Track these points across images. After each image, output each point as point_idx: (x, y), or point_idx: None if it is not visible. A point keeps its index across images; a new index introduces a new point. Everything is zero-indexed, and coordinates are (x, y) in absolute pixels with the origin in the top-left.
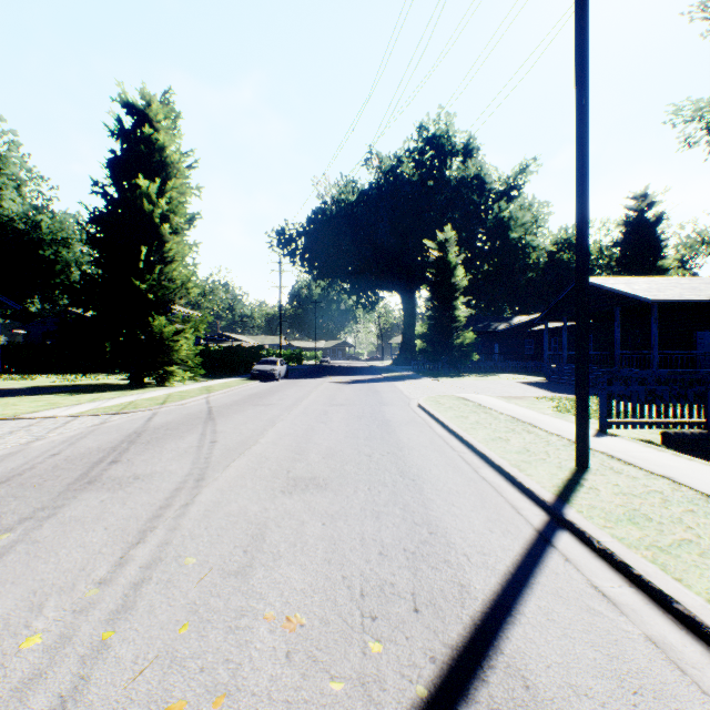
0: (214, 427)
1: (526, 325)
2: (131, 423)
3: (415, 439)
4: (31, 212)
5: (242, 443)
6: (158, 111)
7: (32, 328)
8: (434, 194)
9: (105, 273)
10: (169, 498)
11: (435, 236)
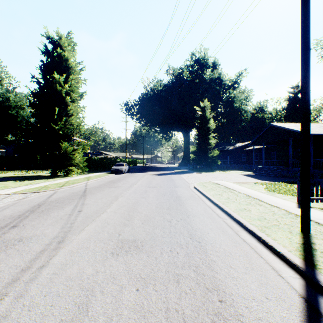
0: (84, 201)
1: (242, 147)
2: (39, 198)
3: (195, 209)
4: (5, 92)
5: (96, 212)
6: (64, 41)
7: (8, 149)
8: (198, 86)
9: (38, 121)
10: (32, 260)
11: (199, 105)
